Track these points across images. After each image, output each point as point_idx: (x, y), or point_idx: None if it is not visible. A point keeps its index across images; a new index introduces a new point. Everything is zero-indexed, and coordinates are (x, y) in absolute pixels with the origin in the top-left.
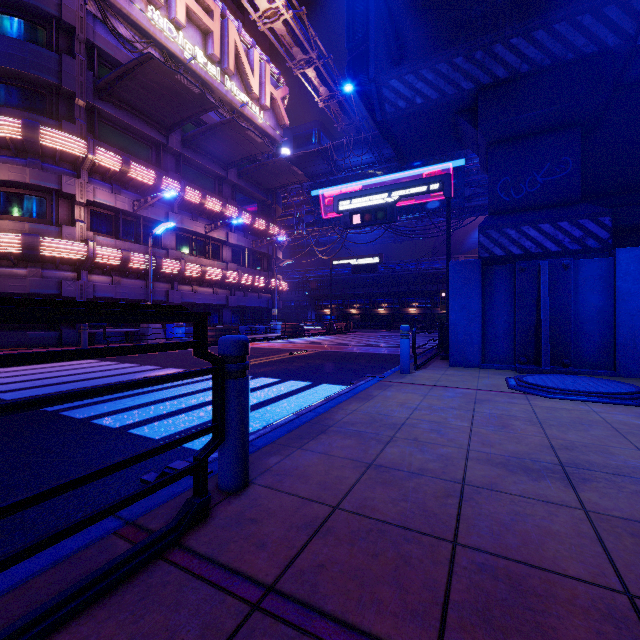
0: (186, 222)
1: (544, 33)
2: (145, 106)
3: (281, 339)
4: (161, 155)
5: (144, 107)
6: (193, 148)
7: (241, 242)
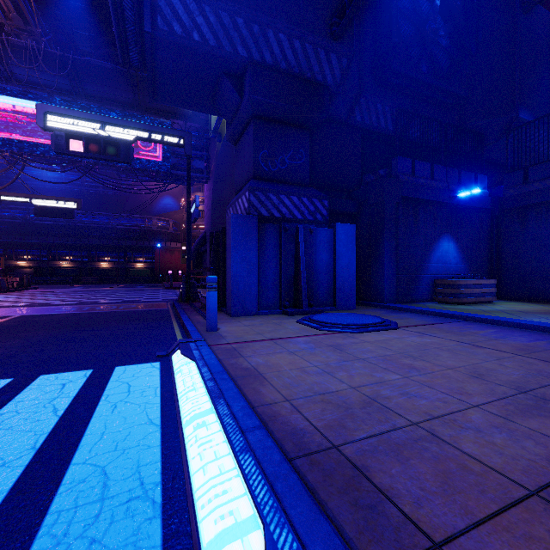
0: None
1: (300, 45)
2: None
3: None
4: None
5: None
6: None
7: None
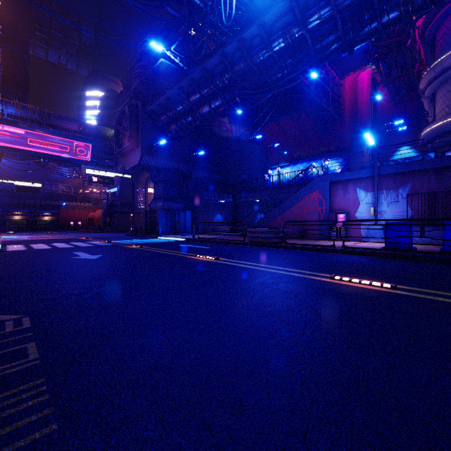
0: None
1: (176, 164)
2: None
3: None
4: None
5: None
6: None
7: None
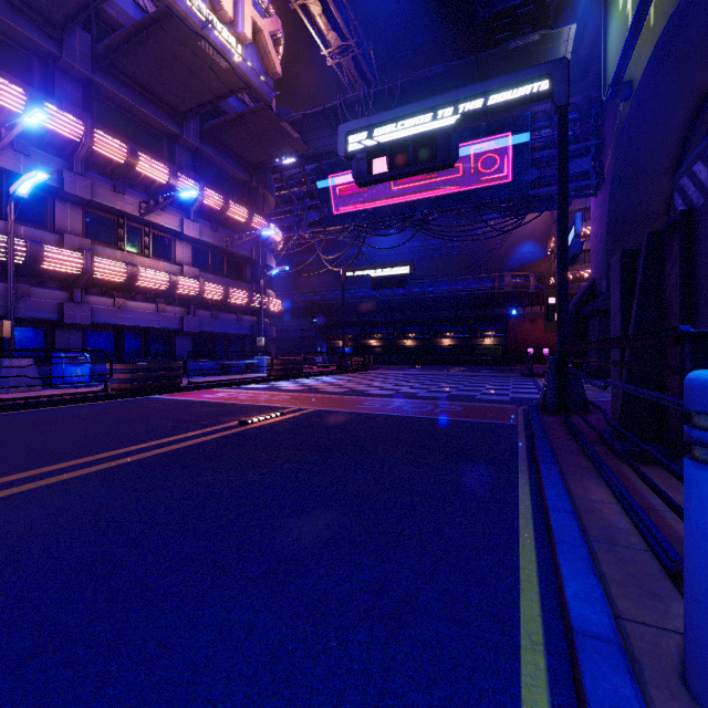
0: (102, 193)
1: None
2: None
3: (263, 382)
4: (49, 73)
5: None
6: (115, 74)
7: (207, 237)
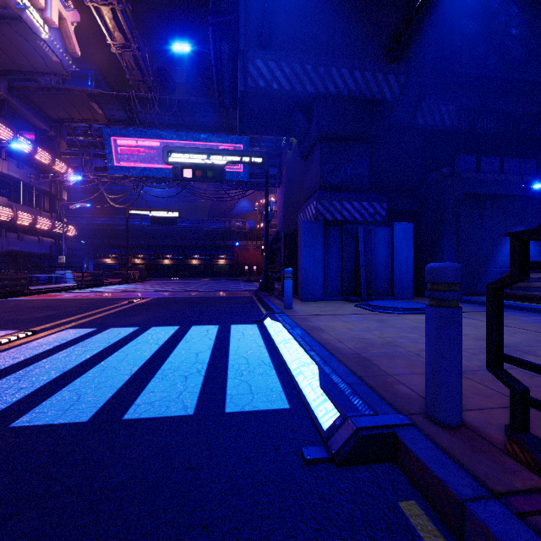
0: None
1: (359, 74)
2: None
3: (80, 289)
4: None
5: None
6: None
7: (14, 172)
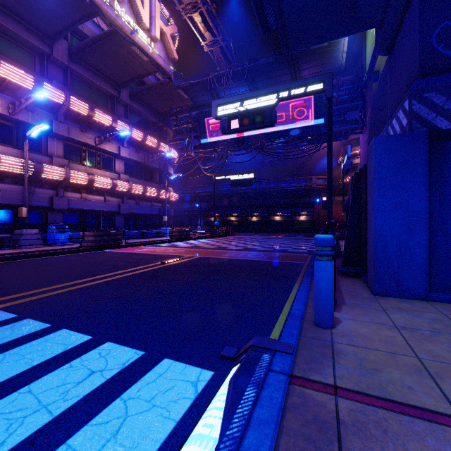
0: (74, 132)
1: None
2: (20, 7)
3: (167, 242)
4: (45, 64)
5: (19, 8)
6: (81, 63)
7: (133, 156)
